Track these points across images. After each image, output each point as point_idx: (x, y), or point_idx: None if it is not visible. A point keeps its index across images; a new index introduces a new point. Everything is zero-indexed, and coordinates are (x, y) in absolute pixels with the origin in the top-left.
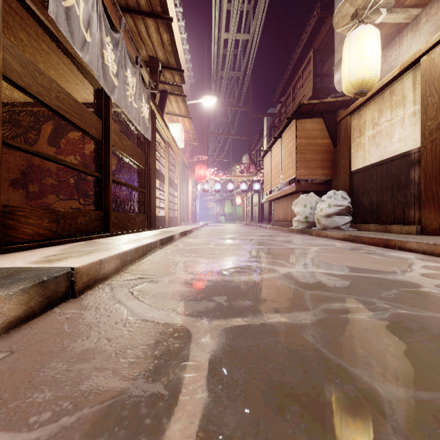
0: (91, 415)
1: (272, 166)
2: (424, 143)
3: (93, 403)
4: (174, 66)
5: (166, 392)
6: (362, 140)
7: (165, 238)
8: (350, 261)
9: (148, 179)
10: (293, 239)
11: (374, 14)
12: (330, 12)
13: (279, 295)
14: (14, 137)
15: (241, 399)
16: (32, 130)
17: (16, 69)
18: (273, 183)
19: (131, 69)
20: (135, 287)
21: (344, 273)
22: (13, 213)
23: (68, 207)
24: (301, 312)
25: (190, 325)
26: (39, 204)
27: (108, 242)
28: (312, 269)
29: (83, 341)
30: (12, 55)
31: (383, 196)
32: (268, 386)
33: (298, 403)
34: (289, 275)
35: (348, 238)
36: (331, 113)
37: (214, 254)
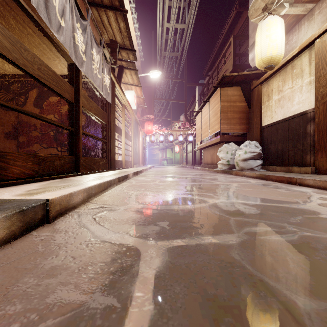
0: (53, 326)
1: (202, 123)
2: (317, 105)
3: (56, 315)
4: (129, 47)
5: (119, 305)
6: (270, 103)
7: (121, 177)
8: (263, 194)
9: (109, 132)
10: (218, 177)
11: (279, 8)
12: (245, 8)
13: (210, 220)
14: (8, 101)
15: (182, 311)
16: (22, 95)
17: (6, 46)
18: (203, 136)
19: (96, 48)
20: (97, 214)
21: (259, 203)
22: (4, 157)
23: (49, 153)
24: (228, 234)
25: (140, 245)
26: (27, 151)
27: (78, 179)
28: (234, 200)
29: (53, 259)
30: (3, 35)
31: (286, 145)
32: (204, 298)
33: (230, 315)
34: (216, 205)
35: (260, 176)
36: (247, 83)
37: (159, 188)
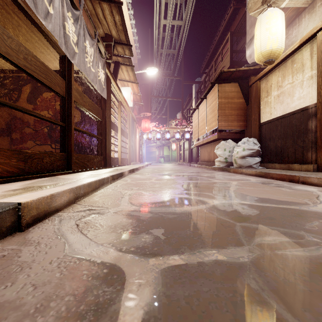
0: None
1: (199, 120)
2: (320, 100)
3: None
4: (125, 42)
5: None
6: (269, 99)
7: (116, 175)
8: (266, 193)
9: (104, 128)
10: (216, 175)
11: (279, 0)
12: (243, 4)
13: (212, 227)
14: (1, 96)
15: None
16: (15, 91)
17: None
18: (200, 133)
19: (89, 41)
20: (82, 219)
21: (264, 204)
22: None
23: (42, 150)
24: (236, 247)
25: (126, 265)
26: (20, 148)
27: (68, 178)
28: (236, 200)
29: (5, 289)
30: None
31: (286, 142)
32: None
33: None
34: (218, 206)
35: (259, 174)
36: (245, 79)
37: (155, 187)
